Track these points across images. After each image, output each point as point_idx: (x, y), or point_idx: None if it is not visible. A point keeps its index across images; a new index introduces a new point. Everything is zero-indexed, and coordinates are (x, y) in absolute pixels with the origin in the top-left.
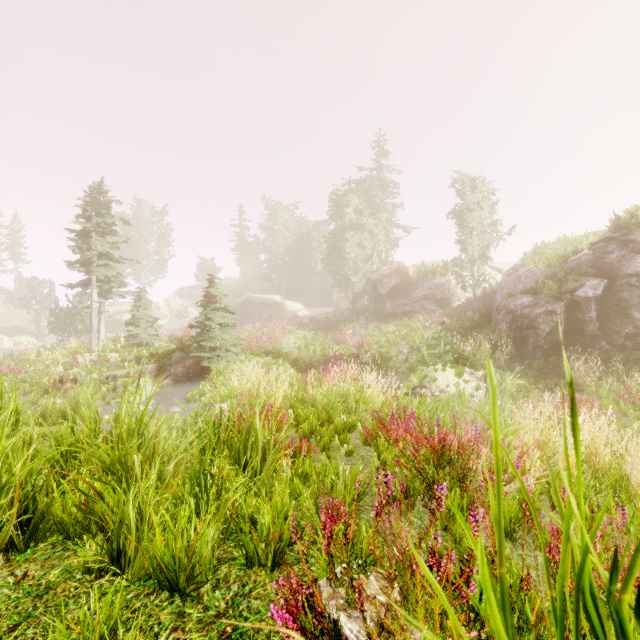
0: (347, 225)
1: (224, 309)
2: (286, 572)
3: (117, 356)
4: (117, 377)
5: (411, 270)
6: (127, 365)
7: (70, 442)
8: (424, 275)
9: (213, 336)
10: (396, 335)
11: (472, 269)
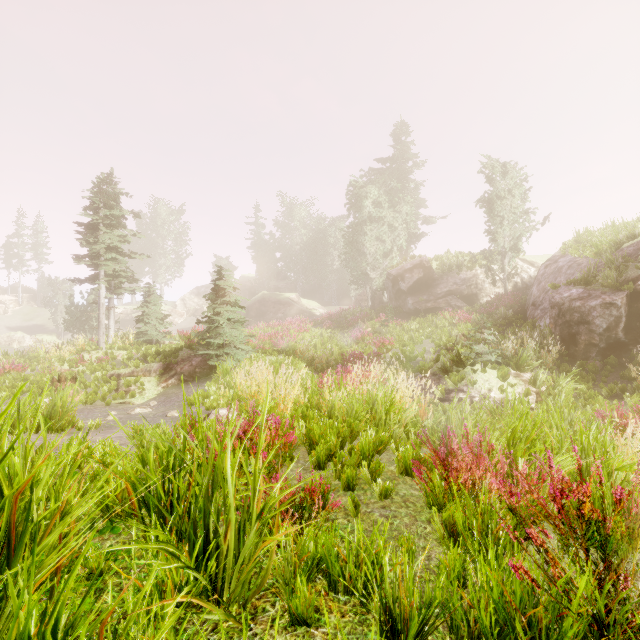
0: (365, 218)
1: (233, 303)
2: None
3: (124, 354)
4: (121, 376)
5: (434, 264)
6: (132, 363)
7: None
8: (449, 269)
9: (221, 332)
10: (420, 333)
11: (502, 262)
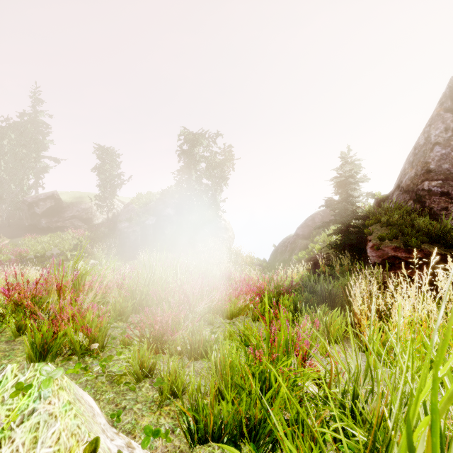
0: (1, 153)
1: None
2: None
3: None
4: None
5: (64, 197)
6: None
7: None
8: (74, 202)
9: None
10: (50, 243)
11: (106, 201)
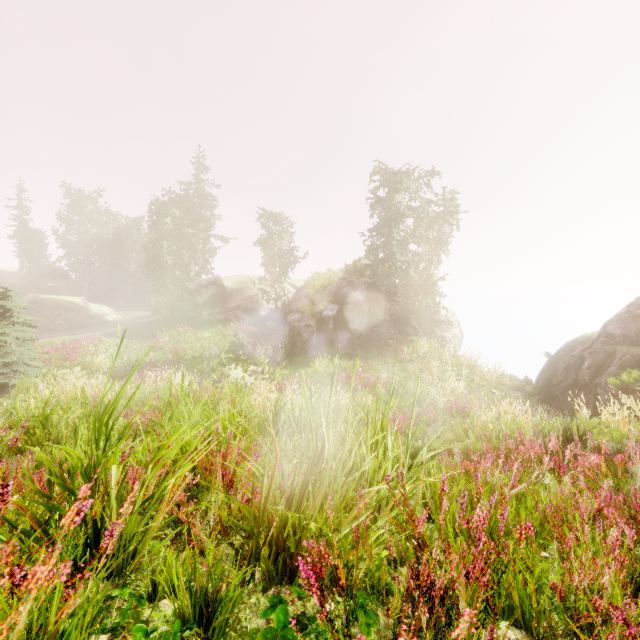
0: (165, 233)
1: (23, 323)
2: None
3: None
4: None
5: (227, 282)
6: None
7: None
8: (238, 288)
9: (9, 351)
10: (210, 341)
11: (275, 286)
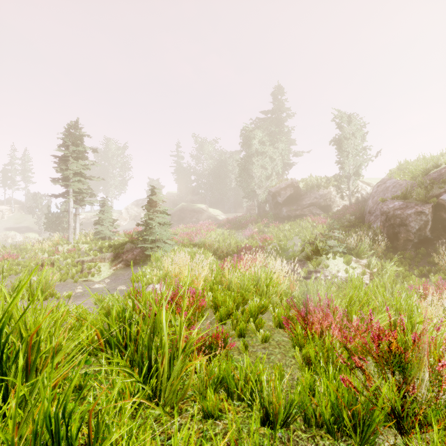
0: (253, 152)
1: (162, 211)
2: None
3: (86, 246)
4: (84, 262)
5: (301, 184)
6: (92, 253)
7: None
8: (311, 188)
9: (154, 232)
10: (291, 232)
11: (348, 183)
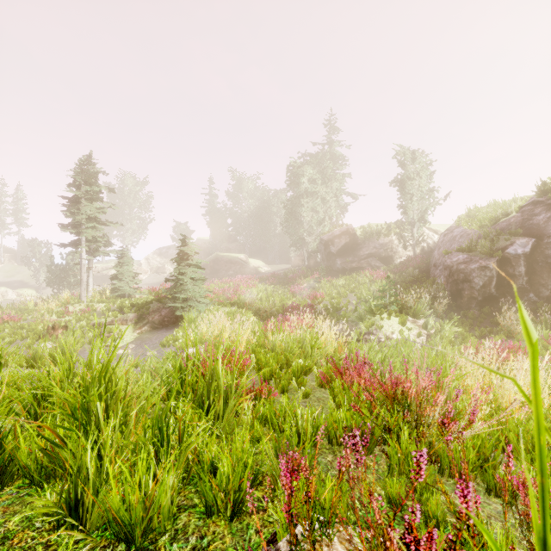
0: (302, 192)
1: (195, 265)
2: (245, 522)
3: (103, 306)
4: (102, 324)
5: (358, 231)
6: (111, 314)
7: (45, 386)
8: (370, 236)
9: (185, 289)
10: (345, 288)
11: (412, 230)
